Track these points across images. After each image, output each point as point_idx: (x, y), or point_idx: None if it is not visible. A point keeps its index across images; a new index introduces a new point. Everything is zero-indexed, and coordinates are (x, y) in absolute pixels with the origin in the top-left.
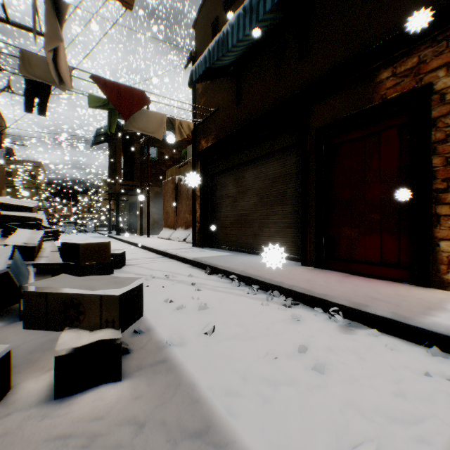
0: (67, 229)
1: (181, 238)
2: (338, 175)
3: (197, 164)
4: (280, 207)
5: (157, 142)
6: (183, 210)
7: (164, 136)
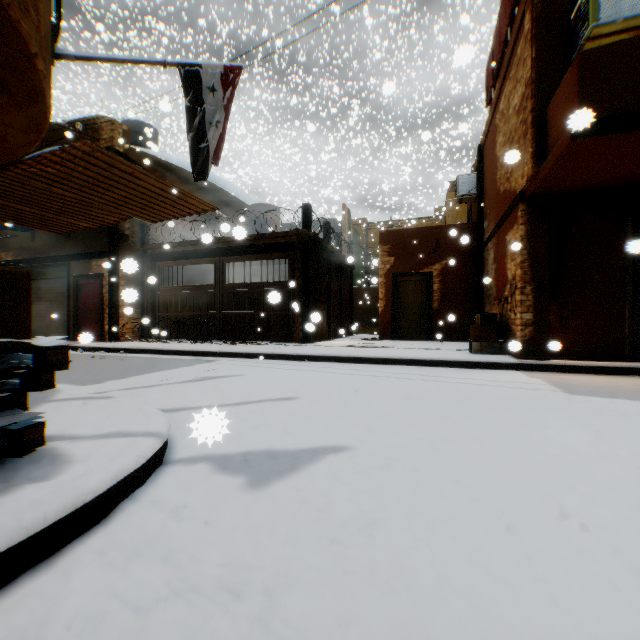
0: None
1: None
2: (84, 298)
3: None
4: (63, 310)
5: None
6: None
7: None
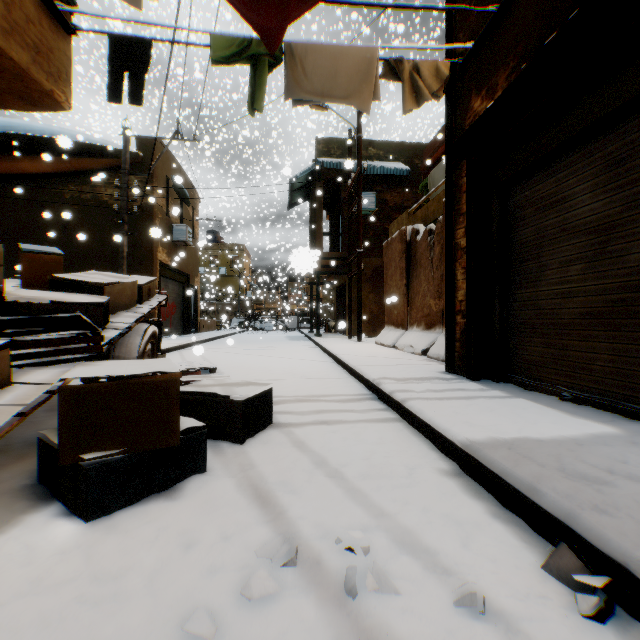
0: (266, 326)
1: (416, 348)
2: None
3: (460, 168)
4: None
5: (376, 184)
6: (420, 291)
7: (388, 170)
